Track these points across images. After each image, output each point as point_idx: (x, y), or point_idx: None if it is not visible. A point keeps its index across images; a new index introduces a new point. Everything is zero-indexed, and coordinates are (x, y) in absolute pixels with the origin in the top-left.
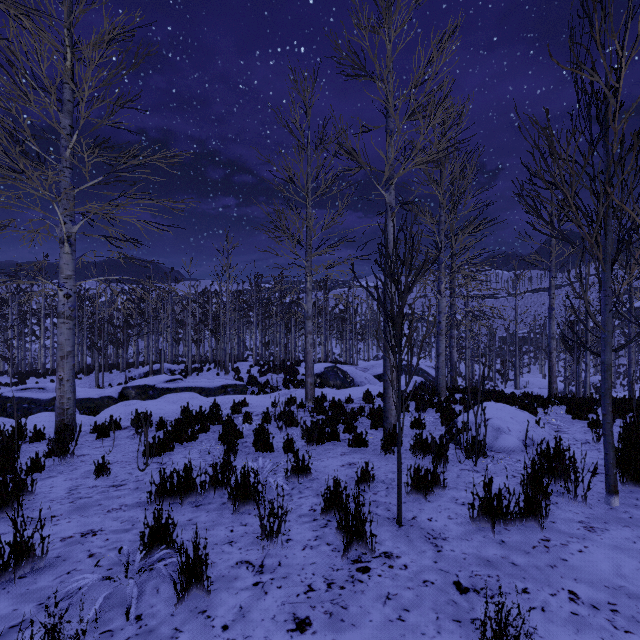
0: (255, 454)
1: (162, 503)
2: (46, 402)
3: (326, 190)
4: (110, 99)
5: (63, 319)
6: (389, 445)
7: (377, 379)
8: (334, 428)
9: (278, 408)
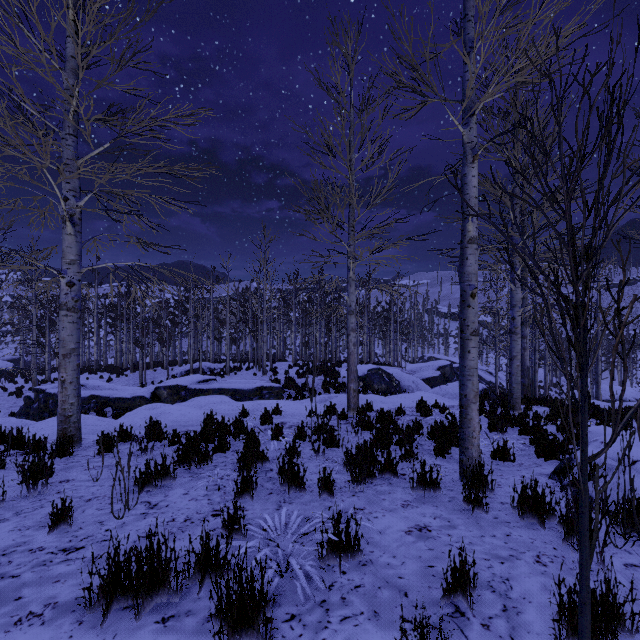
0: (279, 495)
1: (104, 614)
2: (84, 400)
3: (372, 160)
4: (110, 42)
5: (65, 311)
6: (478, 497)
7: (426, 383)
8: (389, 458)
9: (315, 418)
